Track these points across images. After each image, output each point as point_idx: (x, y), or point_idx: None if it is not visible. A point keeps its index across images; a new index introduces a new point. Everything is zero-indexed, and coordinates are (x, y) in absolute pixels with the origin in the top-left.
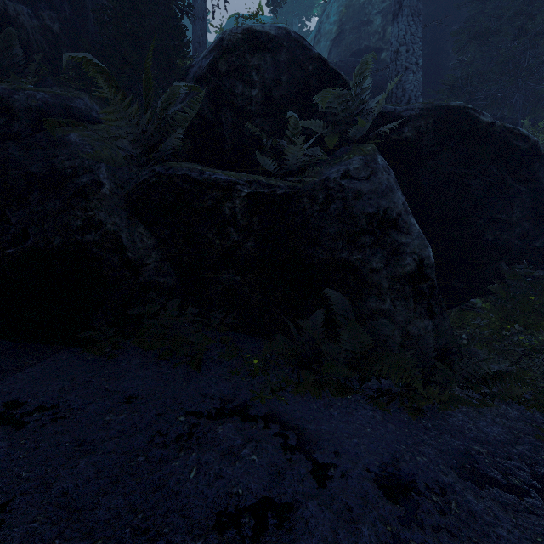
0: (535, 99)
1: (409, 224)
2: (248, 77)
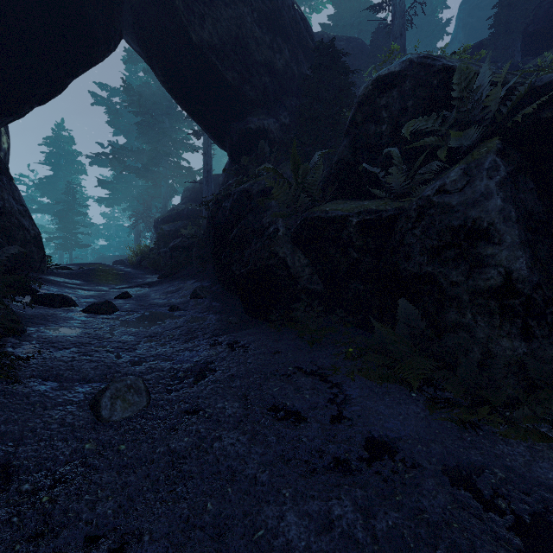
0: None
1: (501, 233)
2: (378, 117)
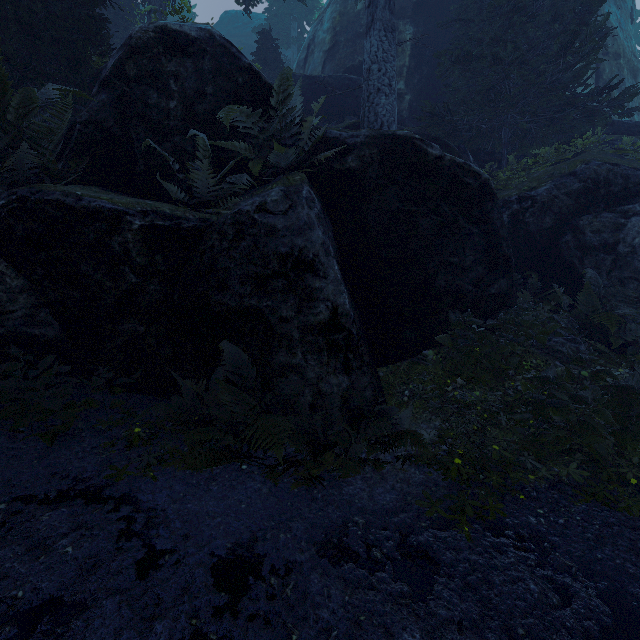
0: (521, 133)
1: (326, 267)
2: (164, 85)
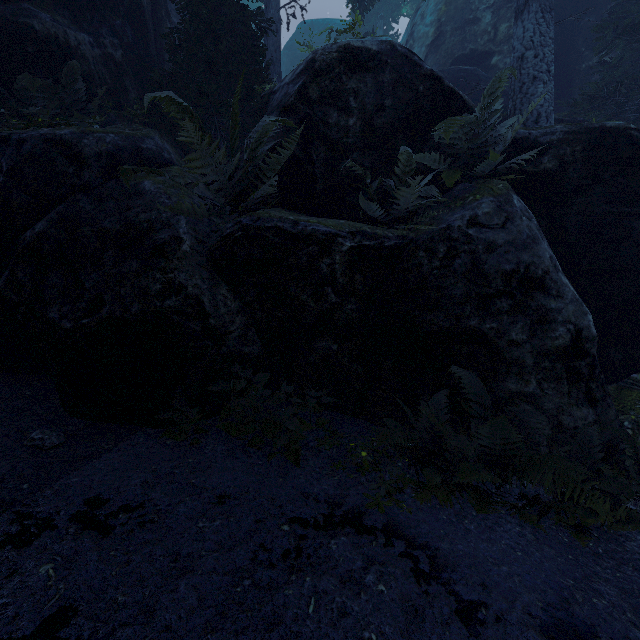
0: None
1: (559, 284)
2: (344, 104)
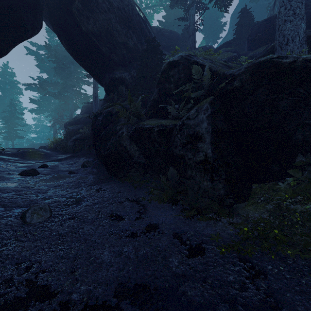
0: None
1: (205, 138)
2: (170, 80)
